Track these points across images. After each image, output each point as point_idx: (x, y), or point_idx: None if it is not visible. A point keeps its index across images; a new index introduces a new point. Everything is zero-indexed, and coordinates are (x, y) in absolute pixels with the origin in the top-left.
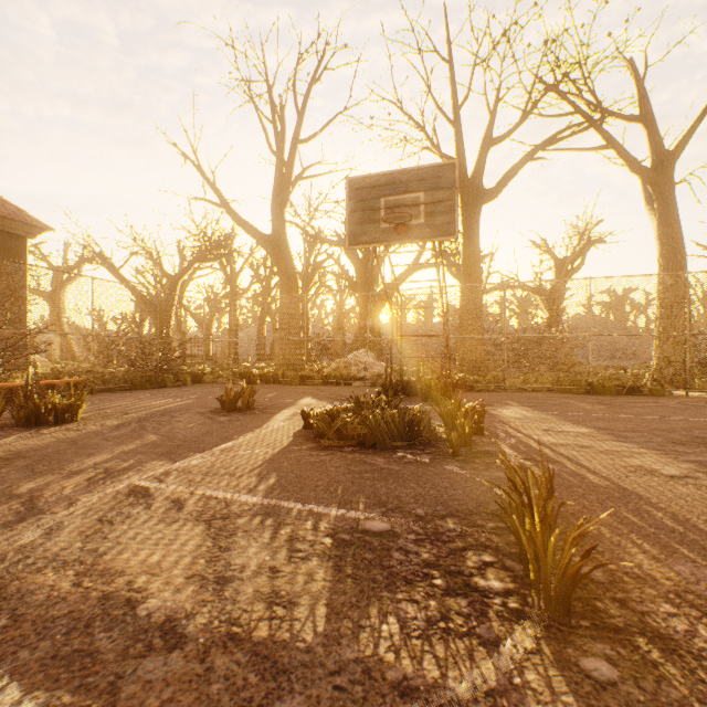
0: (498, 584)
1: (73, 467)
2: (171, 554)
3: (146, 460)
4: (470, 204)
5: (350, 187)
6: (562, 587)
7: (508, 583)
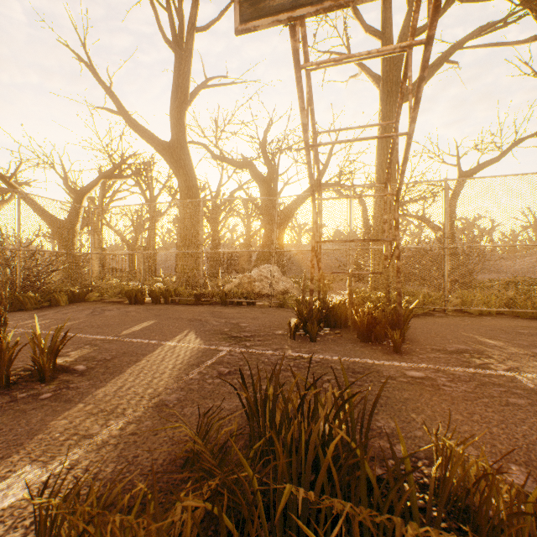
0: None
1: None
2: None
3: None
4: (392, 95)
5: None
6: None
7: None
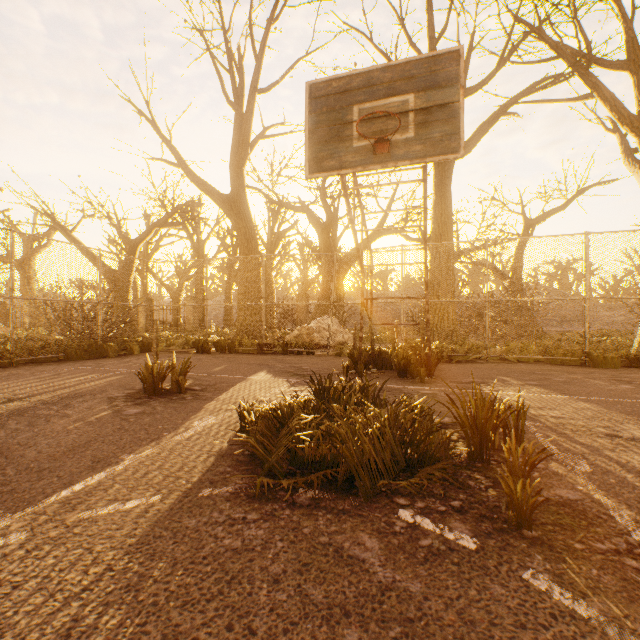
0: None
1: None
2: None
3: None
4: None
5: (311, 94)
6: None
7: None
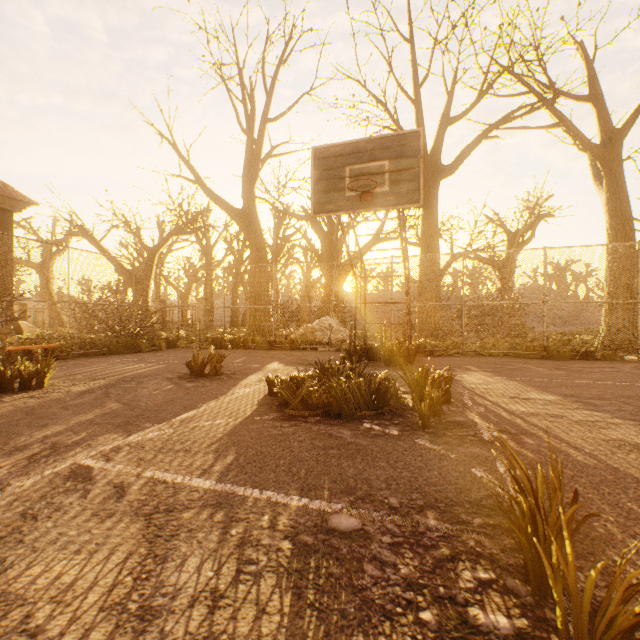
0: (505, 621)
1: (19, 442)
2: (93, 567)
3: (100, 432)
4: (429, 179)
5: (316, 156)
6: (589, 625)
7: (517, 619)
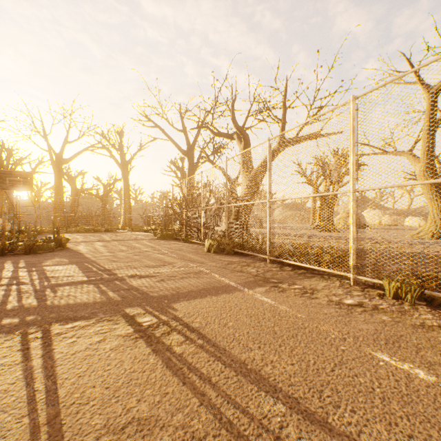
0: None
1: None
2: None
3: None
4: (55, 166)
5: None
6: None
7: None
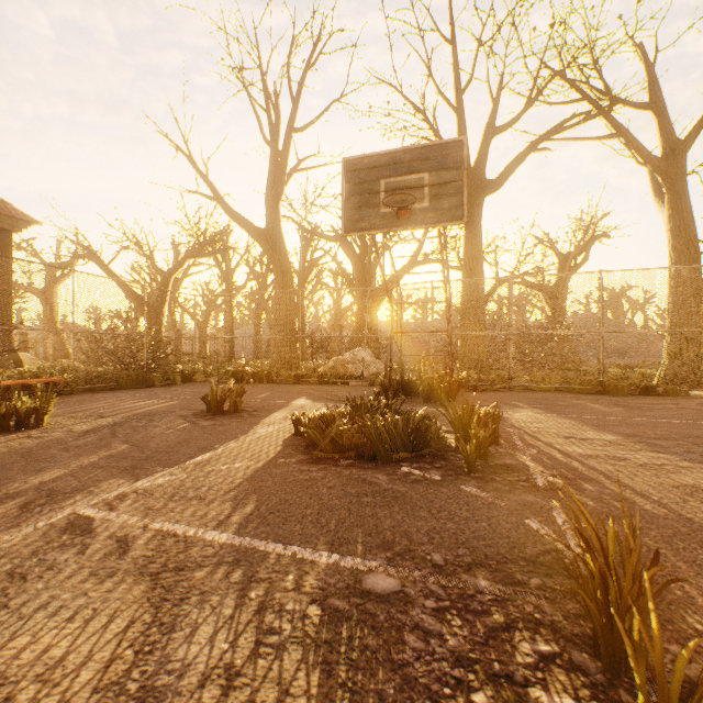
0: None
1: (11, 488)
2: (88, 637)
3: (103, 477)
4: (472, 195)
5: (347, 168)
6: None
7: (587, 702)
